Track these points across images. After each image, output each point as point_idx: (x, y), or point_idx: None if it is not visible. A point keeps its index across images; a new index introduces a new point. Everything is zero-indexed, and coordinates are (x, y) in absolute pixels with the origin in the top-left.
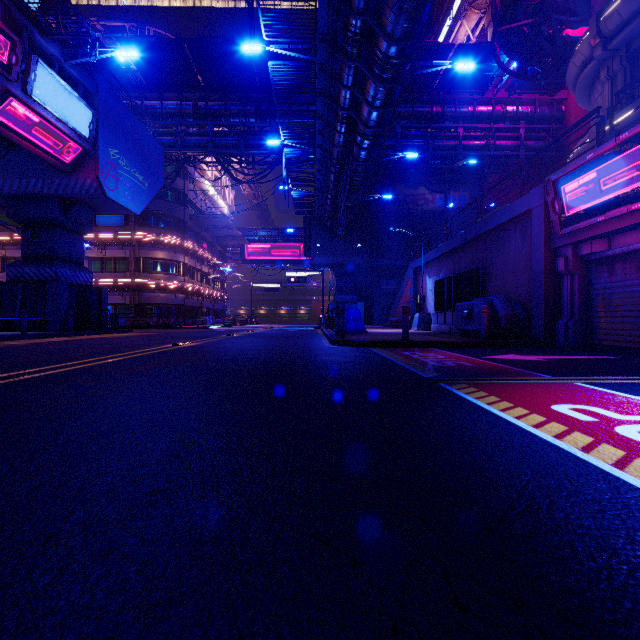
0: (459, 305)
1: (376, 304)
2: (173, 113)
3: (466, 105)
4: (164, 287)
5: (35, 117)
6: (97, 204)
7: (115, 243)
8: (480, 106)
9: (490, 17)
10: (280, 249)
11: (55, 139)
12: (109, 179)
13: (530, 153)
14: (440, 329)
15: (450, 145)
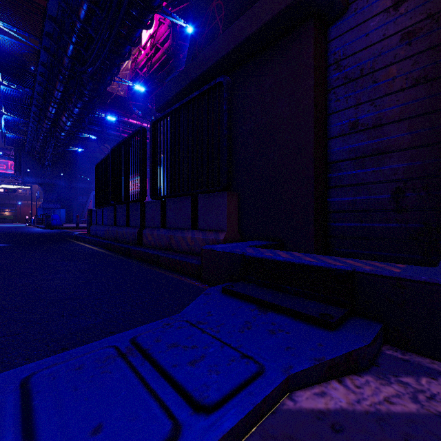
0: None
1: (75, 210)
2: None
3: (124, 117)
4: None
5: None
6: None
7: None
8: (131, 119)
9: None
10: None
11: None
12: None
13: None
14: None
15: (116, 134)
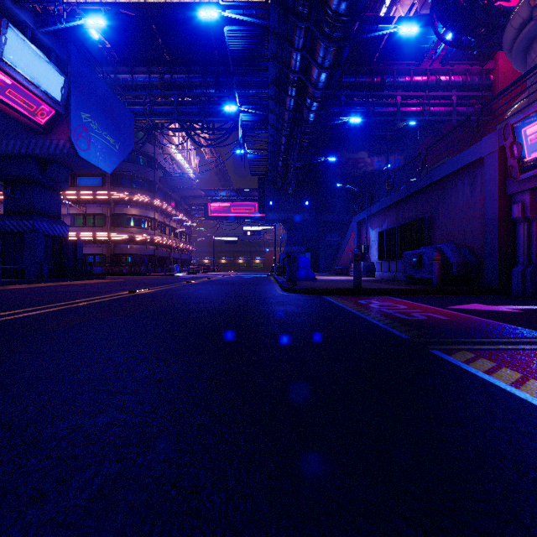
0: (407, 253)
1: (321, 254)
2: (142, 85)
3: (403, 75)
4: (136, 239)
5: (7, 79)
6: (71, 163)
7: (94, 201)
8: (416, 76)
9: (422, 1)
10: (238, 207)
11: (28, 101)
12: (81, 140)
13: (461, 118)
14: (384, 276)
15: (389, 111)
